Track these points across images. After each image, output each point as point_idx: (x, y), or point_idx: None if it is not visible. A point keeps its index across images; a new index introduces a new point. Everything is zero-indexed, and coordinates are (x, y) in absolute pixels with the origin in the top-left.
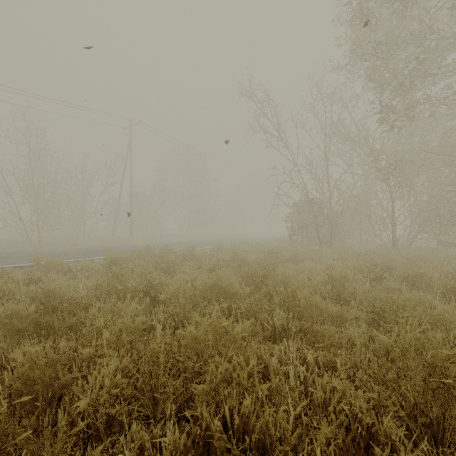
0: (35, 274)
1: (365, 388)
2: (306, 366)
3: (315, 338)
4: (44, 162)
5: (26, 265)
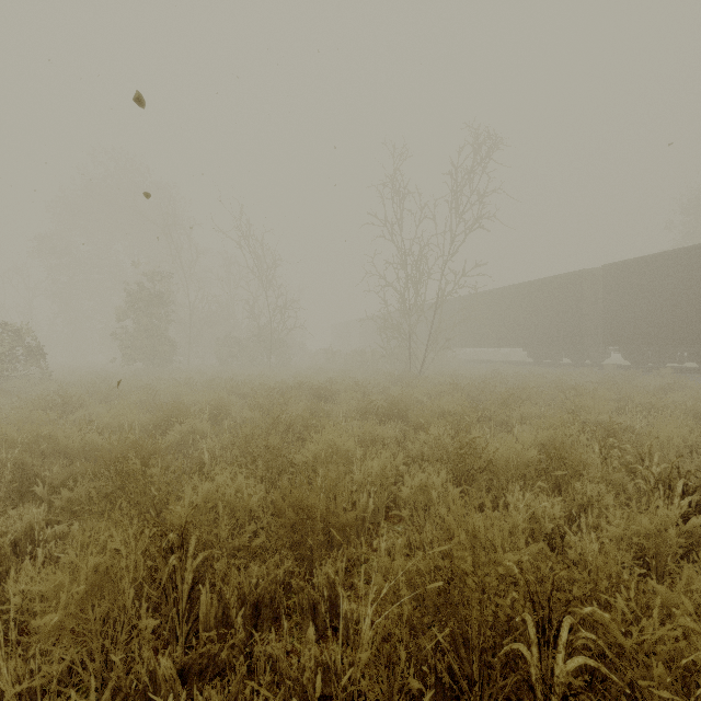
0: None
1: None
2: None
3: None
4: None
5: None
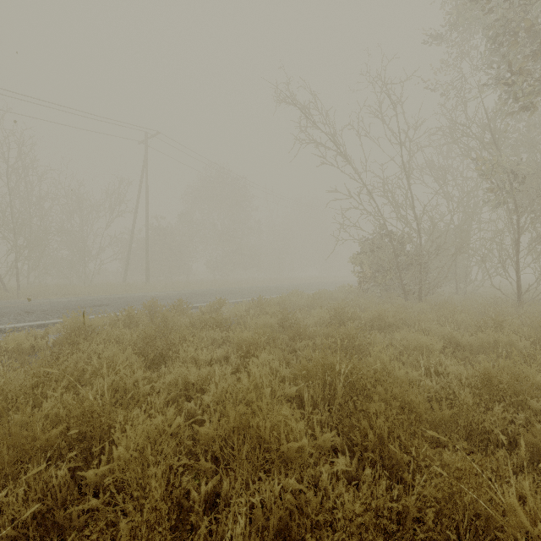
0: None
1: None
2: None
3: None
4: (30, 184)
5: None
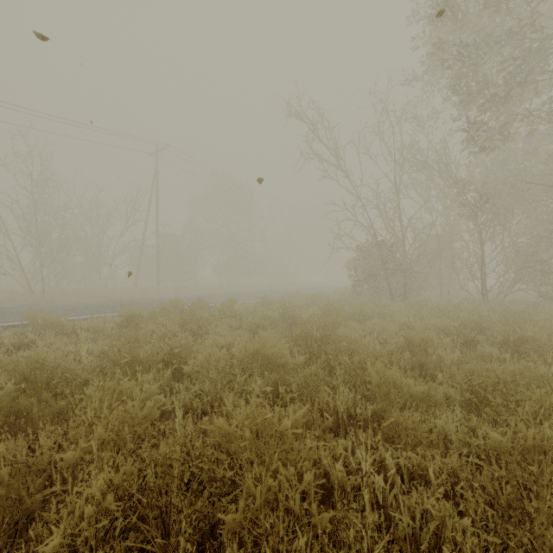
0: (28, 337)
1: (474, 514)
2: (382, 472)
3: (394, 431)
4: (50, 195)
5: (20, 324)
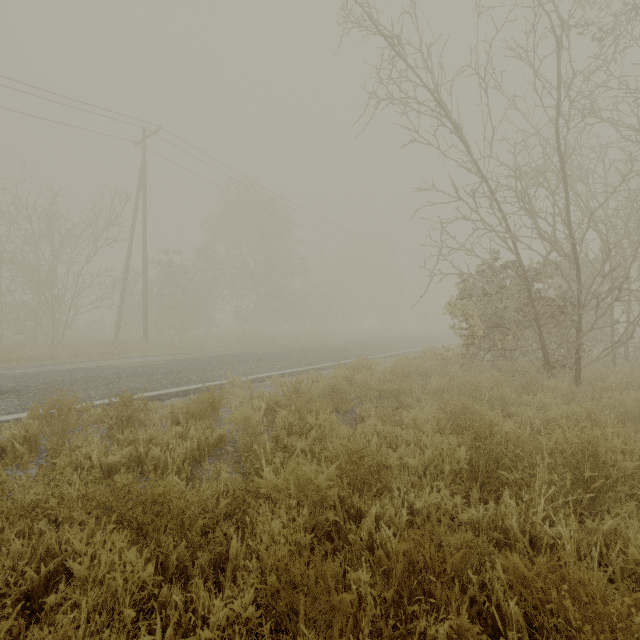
0: None
1: None
2: None
3: None
4: None
5: None
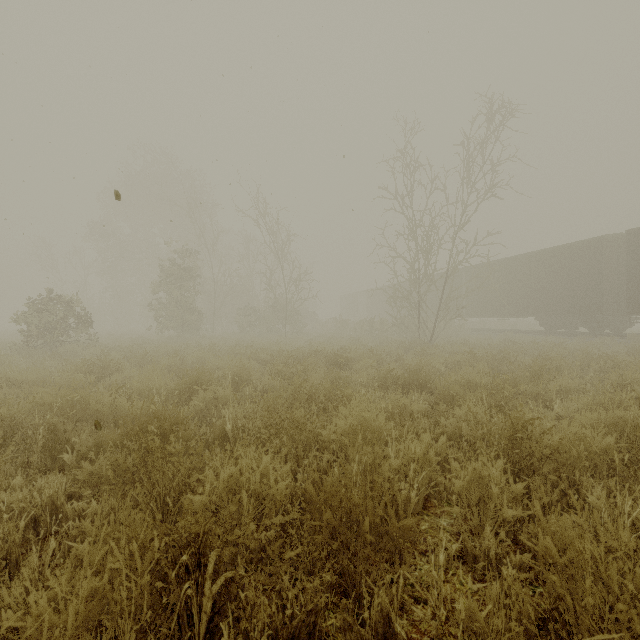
0: None
1: None
2: None
3: None
4: None
5: None
